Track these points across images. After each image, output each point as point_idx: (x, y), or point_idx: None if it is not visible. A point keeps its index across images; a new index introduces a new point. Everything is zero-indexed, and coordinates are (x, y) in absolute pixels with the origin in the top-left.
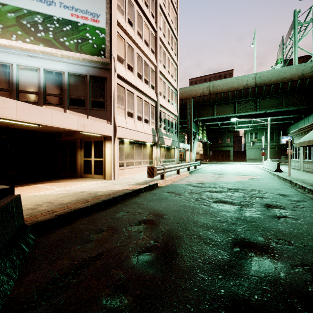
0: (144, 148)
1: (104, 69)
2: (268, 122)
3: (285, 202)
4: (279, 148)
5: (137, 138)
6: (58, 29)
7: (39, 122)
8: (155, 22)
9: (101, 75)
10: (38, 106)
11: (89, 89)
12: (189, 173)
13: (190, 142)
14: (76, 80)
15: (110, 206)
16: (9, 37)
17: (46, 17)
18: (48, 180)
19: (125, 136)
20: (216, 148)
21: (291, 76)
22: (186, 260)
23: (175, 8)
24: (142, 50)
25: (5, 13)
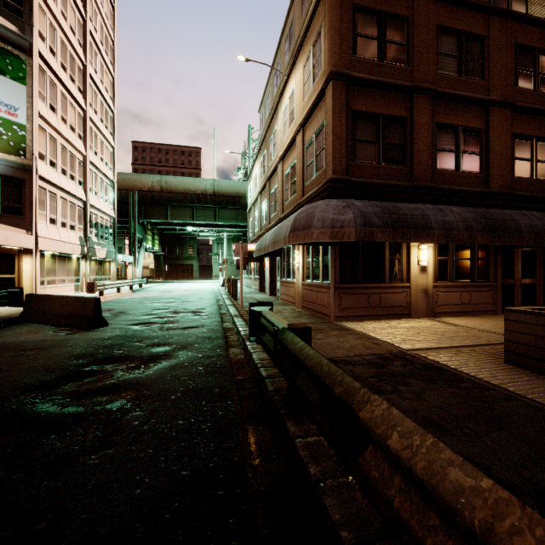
0: (69, 262)
1: (22, 169)
2: (224, 237)
3: (197, 300)
4: None
5: (62, 250)
6: None
7: None
8: (84, 98)
9: (18, 176)
10: None
11: None
12: (132, 293)
13: (133, 251)
14: None
15: None
16: None
17: None
18: None
19: (49, 248)
20: (175, 261)
21: (245, 191)
22: (132, 313)
23: (112, 70)
24: (68, 140)
25: None
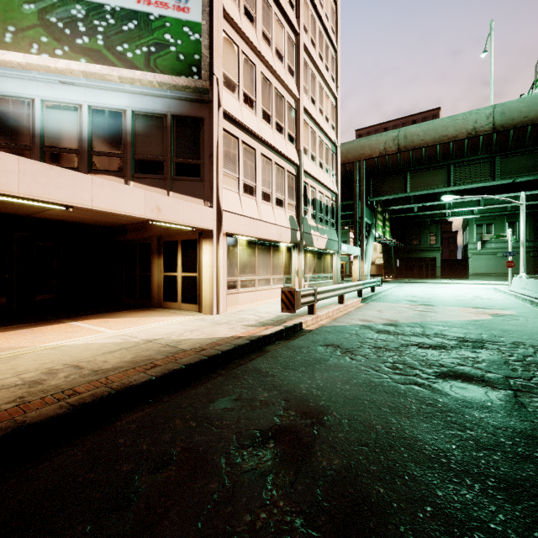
0: (275, 253)
1: (200, 102)
2: (521, 202)
3: None
4: (537, 254)
5: (262, 234)
6: (114, 29)
7: (67, 201)
8: (296, 17)
9: (194, 114)
10: (65, 170)
11: (170, 142)
12: (362, 302)
13: (359, 242)
14: (146, 126)
15: (201, 377)
16: (26, 48)
17: (92, 8)
18: (99, 313)
19: (240, 231)
20: (409, 254)
21: None
22: None
23: None
24: (271, 68)
25: (19, 4)
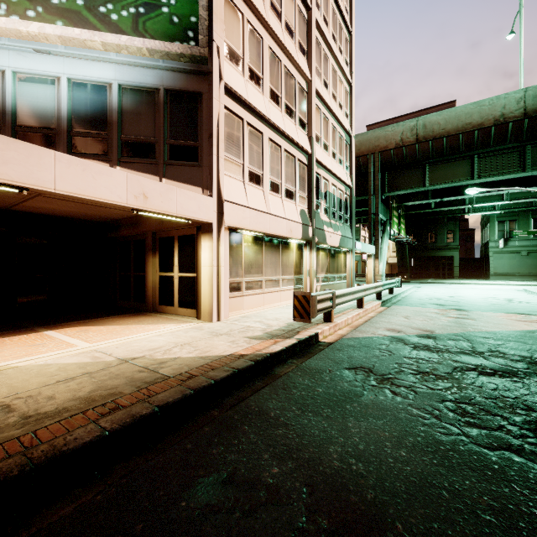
0: (285, 251)
1: (197, 75)
2: None
3: None
4: None
5: (270, 229)
6: None
7: (18, 181)
8: None
9: (191, 88)
10: (15, 140)
11: (163, 120)
12: (381, 305)
13: (373, 240)
14: (135, 102)
15: (183, 423)
16: None
17: None
18: (84, 319)
19: (244, 225)
20: (424, 253)
21: None
22: None
23: None
24: (281, 43)
25: None
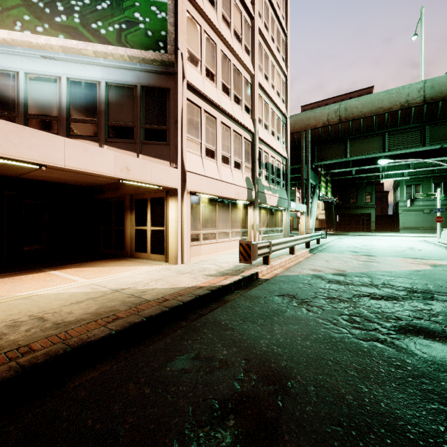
0: (233, 210)
1: (166, 75)
2: None
3: None
4: None
5: (222, 192)
6: (89, 8)
7: (39, 160)
8: (252, 3)
9: (161, 85)
10: (37, 131)
11: (140, 110)
12: (309, 252)
13: (305, 200)
14: (118, 95)
15: (162, 329)
16: (11, 26)
17: None
18: (78, 262)
19: (202, 189)
20: (347, 211)
21: None
22: None
23: None
24: (230, 47)
25: None
